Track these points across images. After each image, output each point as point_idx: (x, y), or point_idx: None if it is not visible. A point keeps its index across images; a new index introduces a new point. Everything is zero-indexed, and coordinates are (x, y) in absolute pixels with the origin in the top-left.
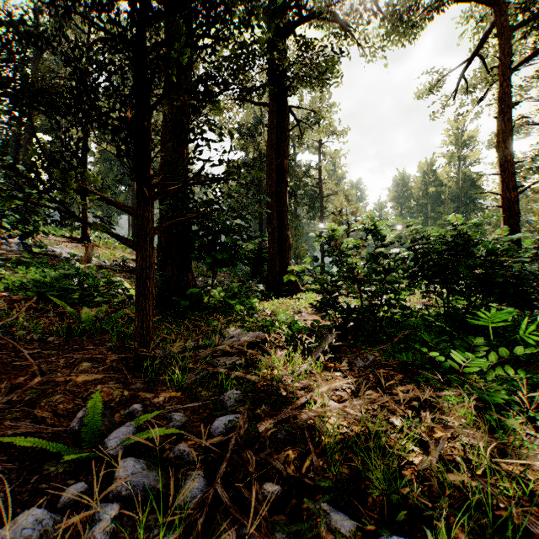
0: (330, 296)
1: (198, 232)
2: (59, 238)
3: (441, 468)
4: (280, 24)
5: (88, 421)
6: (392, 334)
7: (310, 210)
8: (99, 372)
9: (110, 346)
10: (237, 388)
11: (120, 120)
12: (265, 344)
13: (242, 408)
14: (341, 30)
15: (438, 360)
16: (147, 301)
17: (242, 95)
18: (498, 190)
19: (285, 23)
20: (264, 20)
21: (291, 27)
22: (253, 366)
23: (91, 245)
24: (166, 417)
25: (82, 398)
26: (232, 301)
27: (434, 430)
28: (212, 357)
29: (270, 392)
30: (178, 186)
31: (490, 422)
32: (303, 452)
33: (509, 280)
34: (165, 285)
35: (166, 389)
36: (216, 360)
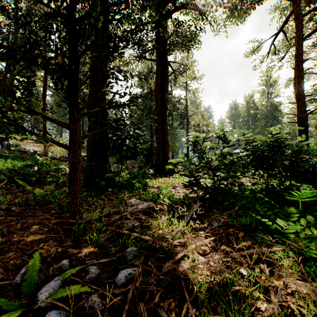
0: (194, 178)
1: (112, 138)
2: (29, 140)
3: (281, 314)
4: (163, 11)
5: (27, 277)
6: (234, 203)
7: (180, 124)
8: (43, 233)
9: (53, 213)
10: (135, 245)
11: (56, 65)
12: (154, 210)
13: (138, 262)
14: (200, 16)
15: (267, 223)
16: (76, 185)
17: (140, 54)
18: (290, 112)
19: (166, 11)
20: (153, 8)
21: (170, 13)
22: (146, 229)
23: (47, 145)
24: (85, 269)
25: (28, 255)
26: (133, 181)
27: (272, 281)
28: (120, 220)
29: (157, 248)
30: (97, 109)
31: (309, 273)
32: (181, 299)
33: (307, 169)
34: (91, 171)
35: (87, 245)
36: (122, 223)
